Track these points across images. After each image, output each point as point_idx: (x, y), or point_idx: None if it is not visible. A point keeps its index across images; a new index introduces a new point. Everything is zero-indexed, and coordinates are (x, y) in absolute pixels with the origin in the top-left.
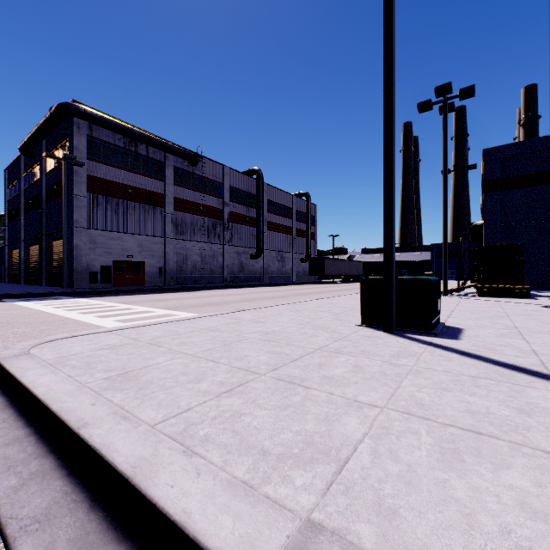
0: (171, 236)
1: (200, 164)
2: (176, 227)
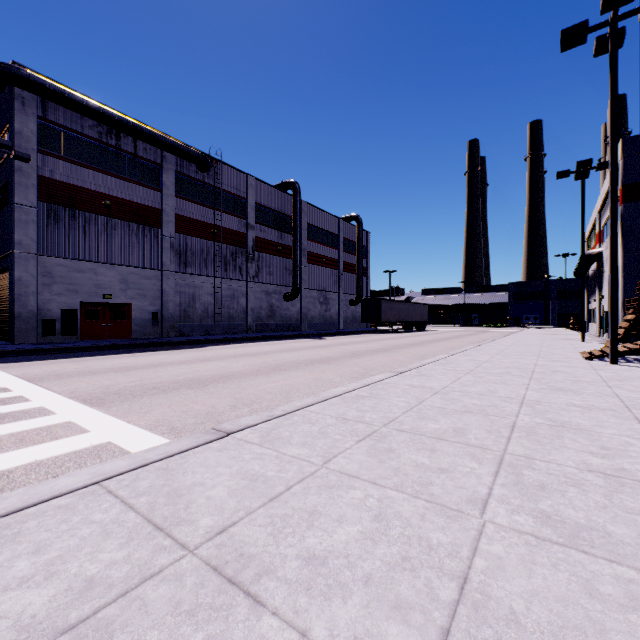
0: (171, 269)
1: (214, 171)
2: (179, 256)
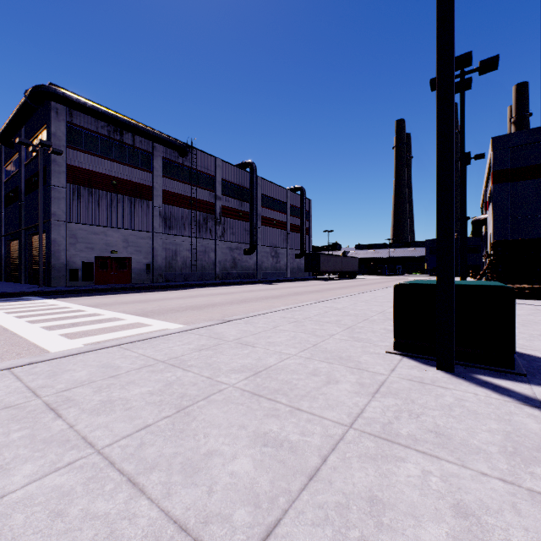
0: (159, 231)
1: (191, 155)
2: (165, 221)
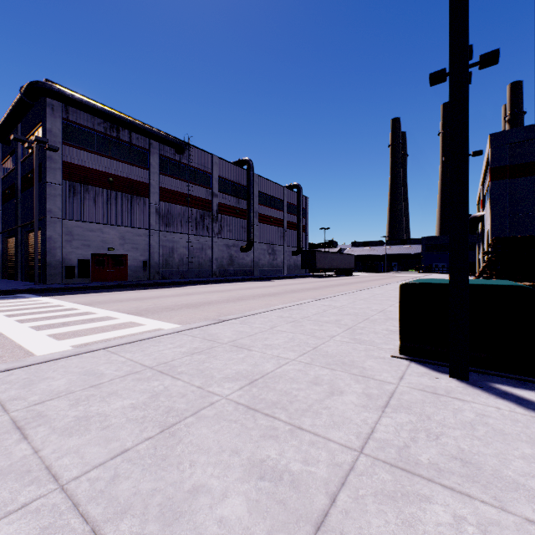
0: (156, 228)
1: (188, 153)
2: (162, 218)
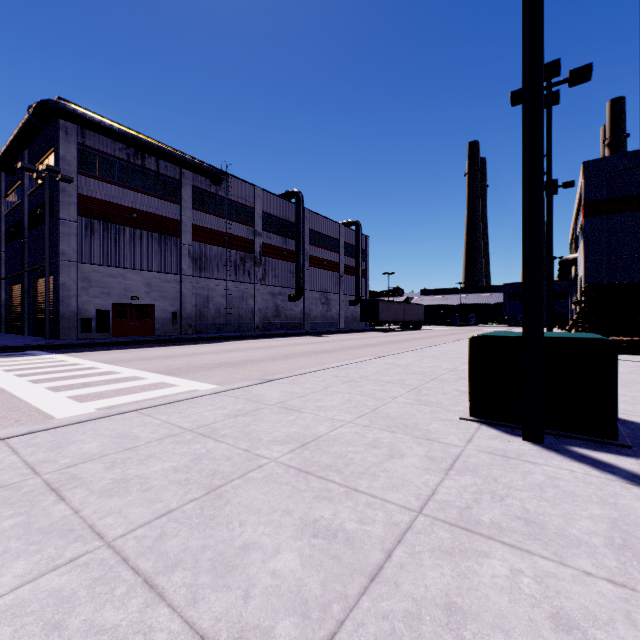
0: (188, 273)
1: (225, 184)
2: (195, 261)
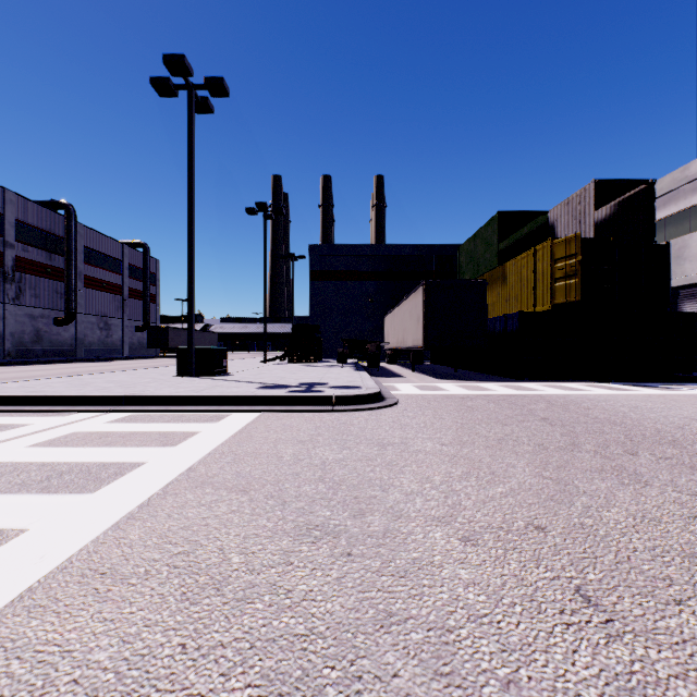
0: None
1: None
2: None
